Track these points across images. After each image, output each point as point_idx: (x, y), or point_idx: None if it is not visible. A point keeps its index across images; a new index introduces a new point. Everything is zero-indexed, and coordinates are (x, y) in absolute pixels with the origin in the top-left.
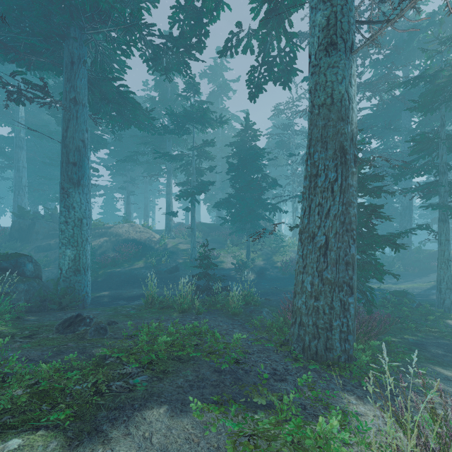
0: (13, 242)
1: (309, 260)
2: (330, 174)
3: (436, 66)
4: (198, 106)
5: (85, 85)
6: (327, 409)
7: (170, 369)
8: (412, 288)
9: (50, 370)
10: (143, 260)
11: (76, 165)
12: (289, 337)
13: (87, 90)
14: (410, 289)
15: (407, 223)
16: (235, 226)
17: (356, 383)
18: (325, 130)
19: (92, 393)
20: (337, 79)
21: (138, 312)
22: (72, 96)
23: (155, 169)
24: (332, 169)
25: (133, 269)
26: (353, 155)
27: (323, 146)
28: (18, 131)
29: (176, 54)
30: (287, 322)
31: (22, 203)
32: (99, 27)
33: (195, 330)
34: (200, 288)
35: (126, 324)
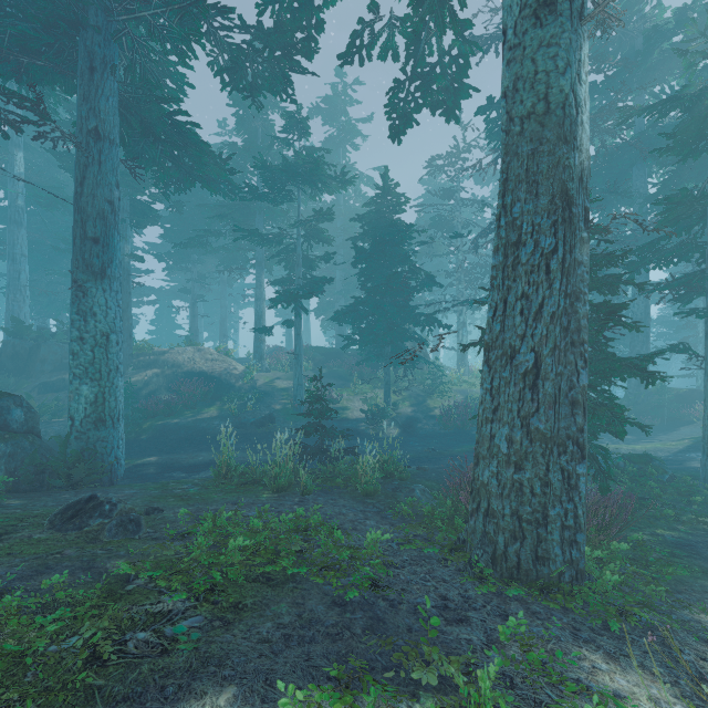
0: (3, 377)
1: (505, 397)
2: (544, 239)
3: (700, 80)
4: (305, 155)
5: (114, 108)
6: (556, 687)
7: (249, 600)
8: (654, 450)
9: (3, 612)
10: (217, 406)
11: (99, 243)
12: (467, 536)
13: (120, 119)
14: (651, 451)
15: (641, 346)
16: (366, 351)
17: (596, 623)
18: (533, 160)
19: (80, 662)
20: (556, 67)
21: (203, 491)
22: (91, 125)
23: (237, 260)
24: (548, 230)
25: (200, 420)
26: (583, 207)
27: (530, 190)
28: (14, 197)
29: (270, 61)
30: (458, 508)
31: (21, 314)
32: (138, 9)
33: (298, 523)
34: (309, 450)
35: (177, 513)
